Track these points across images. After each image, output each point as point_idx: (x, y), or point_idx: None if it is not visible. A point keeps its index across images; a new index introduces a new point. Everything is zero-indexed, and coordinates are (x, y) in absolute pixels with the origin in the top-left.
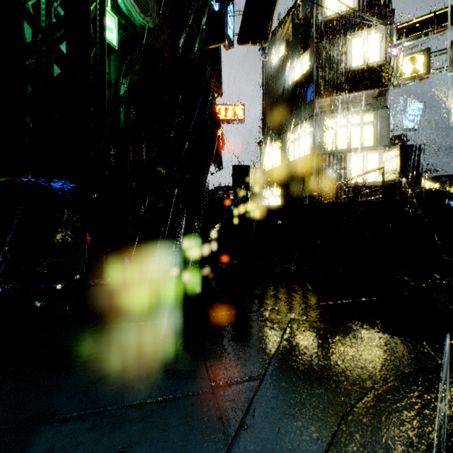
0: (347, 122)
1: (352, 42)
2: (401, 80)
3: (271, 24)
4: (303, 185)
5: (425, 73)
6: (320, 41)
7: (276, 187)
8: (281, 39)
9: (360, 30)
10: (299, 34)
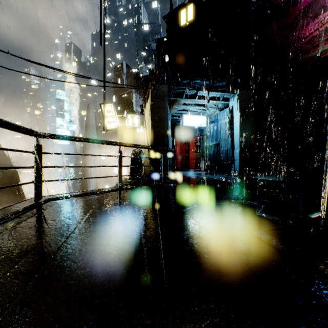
0: None
1: None
2: None
3: None
4: None
5: None
6: None
7: None
8: None
9: None
10: None
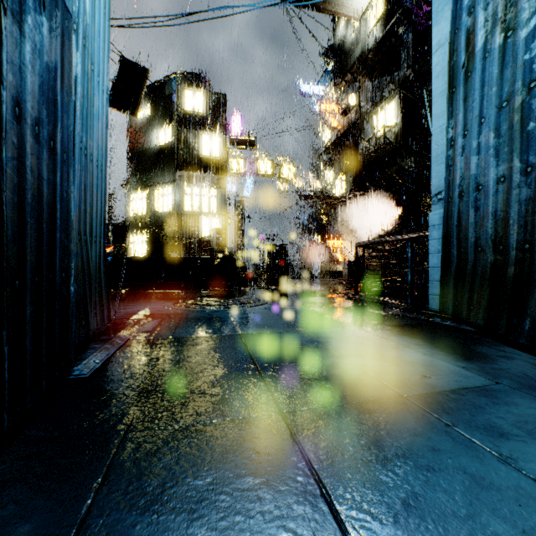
0: (200, 192)
1: (203, 136)
2: (232, 173)
3: (140, 103)
4: (167, 236)
5: (244, 174)
6: (181, 127)
7: (142, 233)
8: (147, 101)
9: (208, 131)
10: (163, 108)
